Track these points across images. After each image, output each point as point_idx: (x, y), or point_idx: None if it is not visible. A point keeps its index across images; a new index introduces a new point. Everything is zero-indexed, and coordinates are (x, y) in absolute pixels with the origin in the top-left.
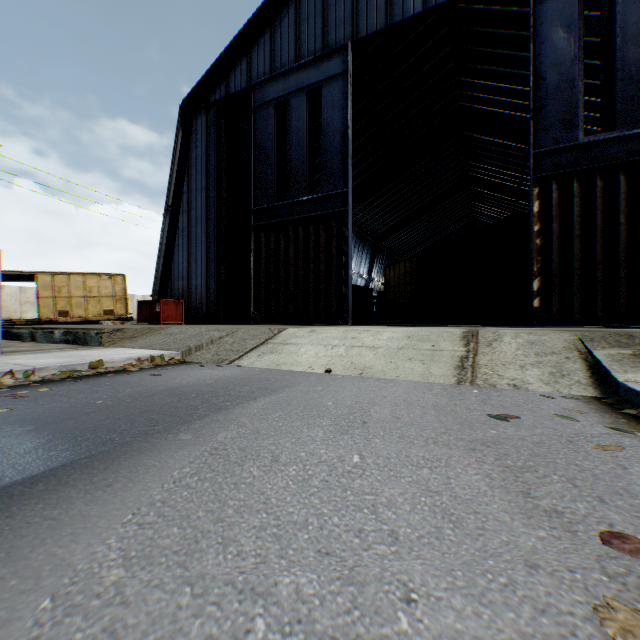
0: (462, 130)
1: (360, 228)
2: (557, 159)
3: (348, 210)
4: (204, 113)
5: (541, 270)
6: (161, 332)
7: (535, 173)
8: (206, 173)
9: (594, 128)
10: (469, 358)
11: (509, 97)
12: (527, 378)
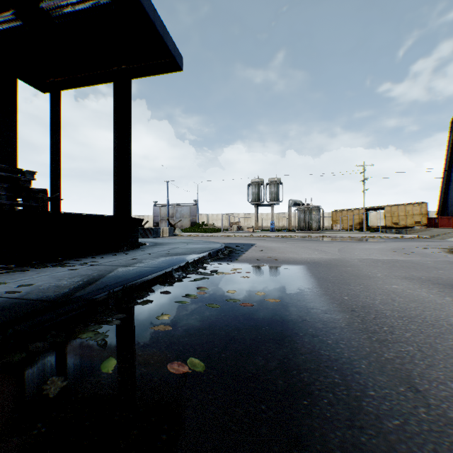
0: None
1: None
2: None
3: None
4: None
5: None
6: (428, 231)
7: None
8: None
9: None
10: None
11: None
12: None
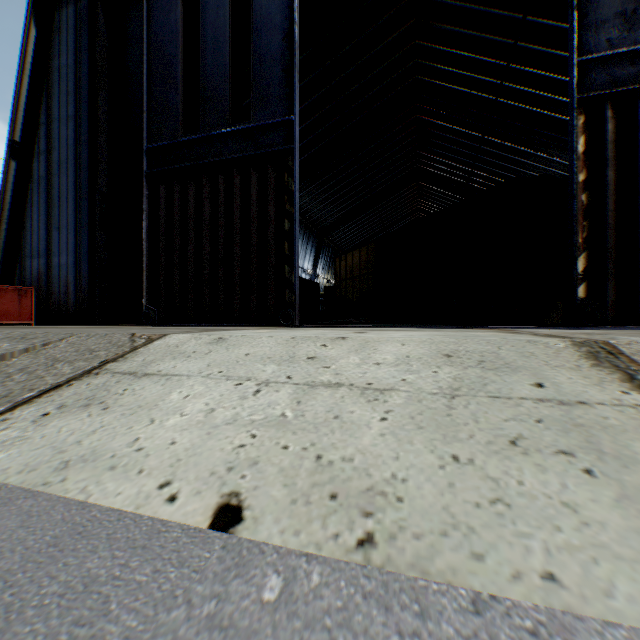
0: (416, 112)
1: (305, 217)
2: (614, 72)
3: (294, 149)
4: (72, 2)
5: (588, 242)
6: None
7: (580, 93)
8: (75, 94)
9: (554, 114)
10: None
11: (471, 71)
12: None
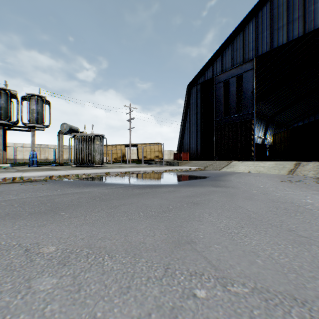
0: None
1: (259, 114)
2: None
3: (253, 119)
4: (195, 87)
5: None
6: (191, 162)
7: None
8: (196, 108)
9: None
10: (293, 169)
11: None
12: (308, 173)
